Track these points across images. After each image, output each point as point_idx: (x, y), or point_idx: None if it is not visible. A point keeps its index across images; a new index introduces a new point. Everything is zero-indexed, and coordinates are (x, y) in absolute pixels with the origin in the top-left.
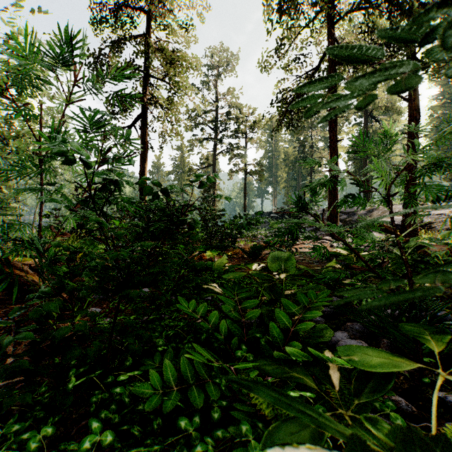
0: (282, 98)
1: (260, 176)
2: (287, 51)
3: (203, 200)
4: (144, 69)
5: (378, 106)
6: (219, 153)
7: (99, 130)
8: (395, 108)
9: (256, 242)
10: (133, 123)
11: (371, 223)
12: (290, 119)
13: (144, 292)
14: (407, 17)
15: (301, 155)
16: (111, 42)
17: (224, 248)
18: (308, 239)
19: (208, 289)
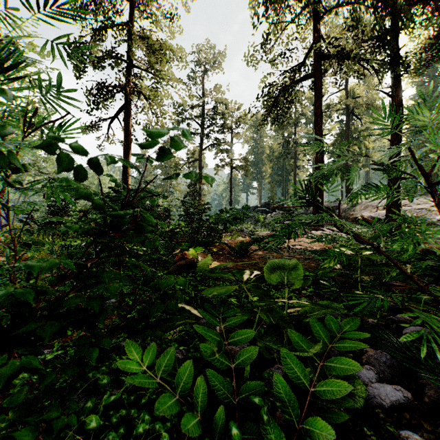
0: (269, 92)
1: (245, 171)
2: (272, 46)
3: (189, 195)
4: (127, 58)
5: (360, 104)
6: (205, 148)
7: (17, 80)
8: (376, 106)
9: (242, 237)
10: (116, 115)
11: (414, 219)
12: (276, 114)
13: (32, 363)
14: (391, 13)
15: (285, 150)
16: (93, 30)
17: (210, 245)
18: (318, 240)
19: (183, 311)
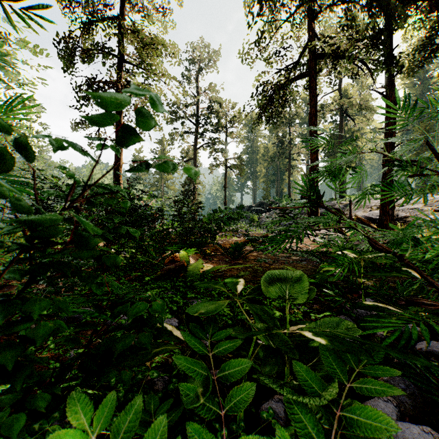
0: (263, 90)
1: (240, 171)
2: (267, 45)
3: (183, 194)
4: (119, 54)
5: (353, 104)
6: (199, 147)
7: None
8: (369, 106)
9: (236, 237)
10: None
11: None
12: (271, 113)
13: None
14: (385, 13)
15: (279, 150)
16: (84, 24)
17: (203, 246)
18: (325, 245)
19: (163, 333)
